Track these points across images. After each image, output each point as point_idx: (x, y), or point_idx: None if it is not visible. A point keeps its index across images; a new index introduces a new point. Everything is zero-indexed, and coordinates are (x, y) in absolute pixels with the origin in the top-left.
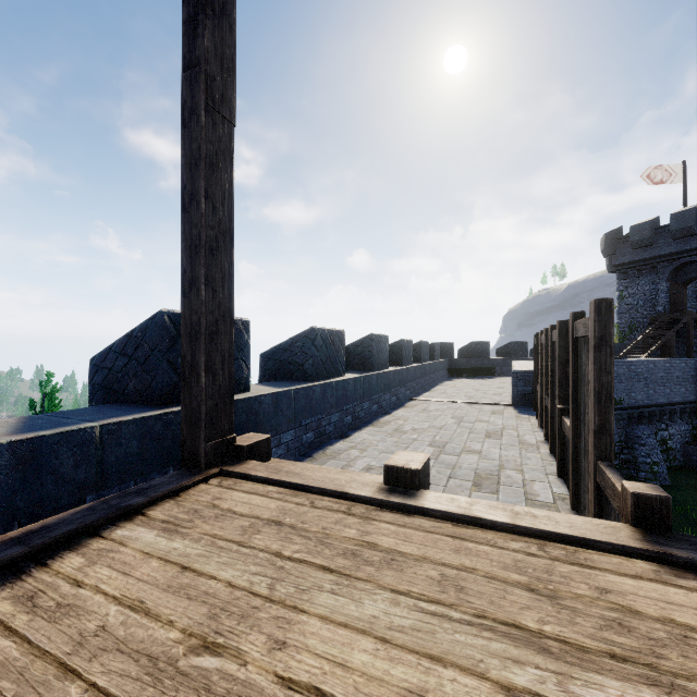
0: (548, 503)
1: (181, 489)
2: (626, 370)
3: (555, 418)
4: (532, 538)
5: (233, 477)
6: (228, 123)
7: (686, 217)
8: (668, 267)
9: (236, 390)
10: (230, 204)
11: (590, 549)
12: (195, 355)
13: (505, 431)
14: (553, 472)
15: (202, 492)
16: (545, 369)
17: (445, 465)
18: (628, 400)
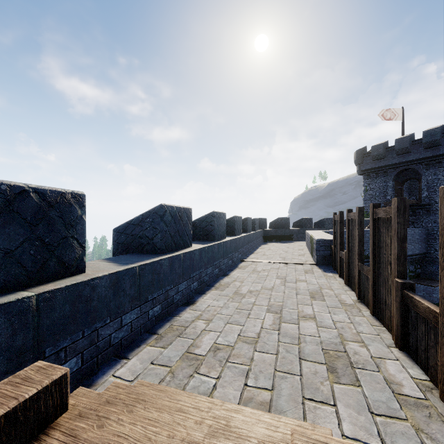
0: (416, 396)
1: None
2: None
3: (380, 286)
4: None
5: None
6: None
7: (404, 141)
8: (393, 172)
9: (64, 273)
10: None
11: None
12: None
13: (323, 291)
14: (390, 341)
15: None
16: (358, 241)
17: (290, 338)
18: None
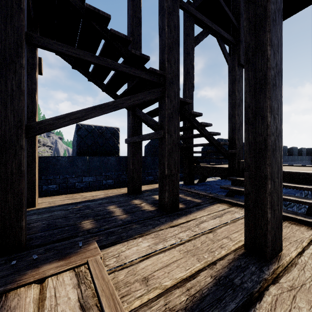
0: None
1: None
2: None
3: None
4: (293, 166)
5: None
6: None
7: None
8: None
9: None
10: None
11: (303, 166)
12: None
13: None
14: None
15: None
16: None
17: None
18: None
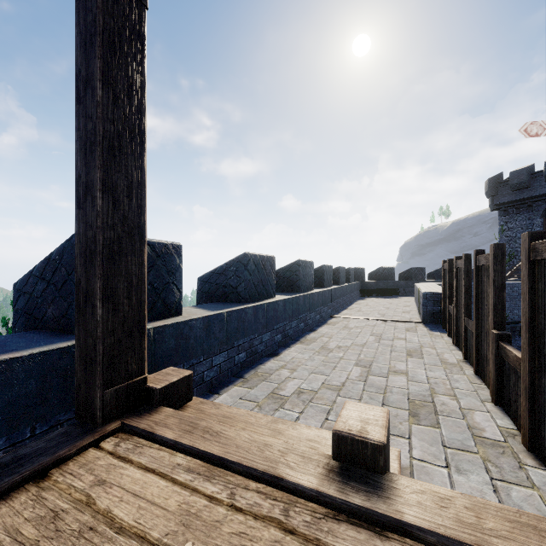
0: (497, 440)
1: (56, 462)
2: (510, 291)
3: (483, 341)
4: None
5: (136, 435)
6: (136, 0)
7: None
8: (542, 205)
9: (167, 314)
10: (139, 98)
11: None
12: (90, 280)
13: (424, 349)
14: (487, 397)
15: (83, 467)
16: (464, 292)
17: (376, 388)
18: (512, 316)
